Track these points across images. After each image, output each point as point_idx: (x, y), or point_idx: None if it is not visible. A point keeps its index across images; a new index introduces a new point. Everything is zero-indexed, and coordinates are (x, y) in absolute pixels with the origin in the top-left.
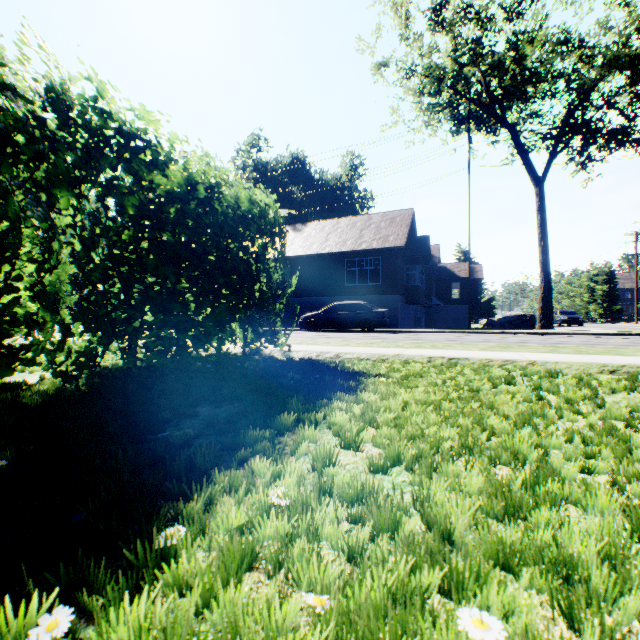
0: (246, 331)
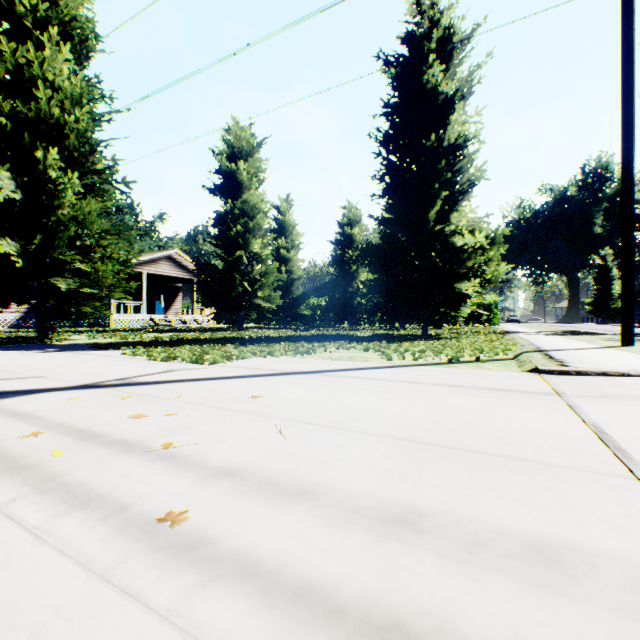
0: (484, 322)
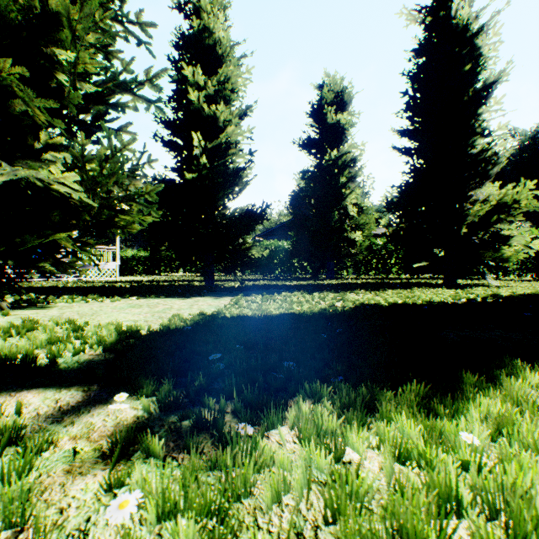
0: None
